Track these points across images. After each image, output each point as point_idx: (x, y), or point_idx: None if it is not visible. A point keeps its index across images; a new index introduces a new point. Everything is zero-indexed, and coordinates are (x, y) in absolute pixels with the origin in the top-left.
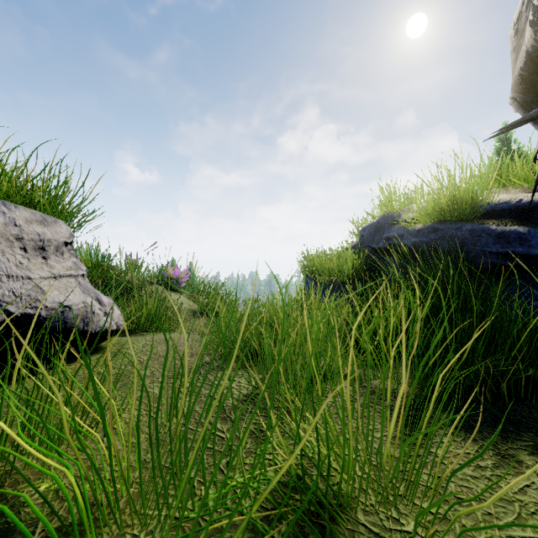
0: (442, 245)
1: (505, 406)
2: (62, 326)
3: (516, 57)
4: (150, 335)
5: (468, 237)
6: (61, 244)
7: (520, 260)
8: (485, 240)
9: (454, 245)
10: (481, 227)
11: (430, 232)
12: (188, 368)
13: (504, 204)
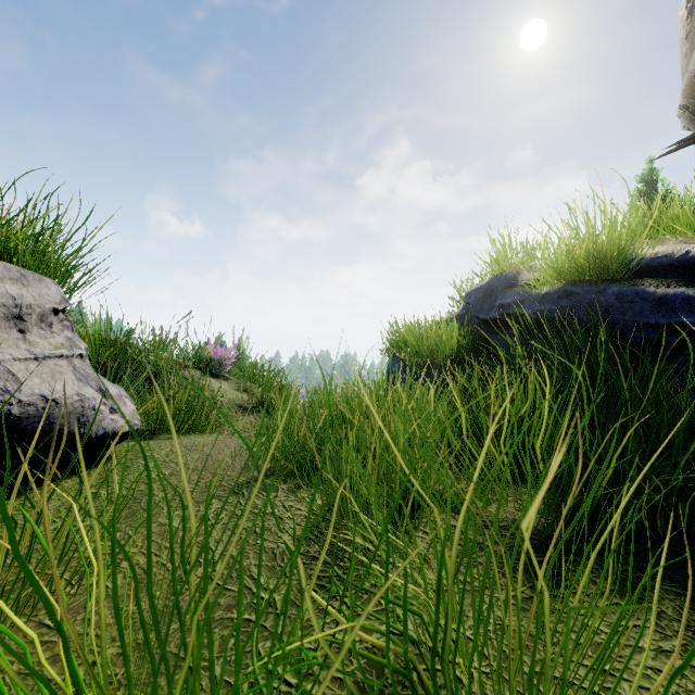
0: (578, 314)
1: (683, 545)
2: (46, 428)
3: (691, 46)
4: (179, 438)
5: (615, 303)
6: (48, 311)
7: (690, 334)
8: (639, 308)
9: (594, 314)
10: (633, 289)
11: (561, 297)
12: (227, 487)
13: (664, 258)
